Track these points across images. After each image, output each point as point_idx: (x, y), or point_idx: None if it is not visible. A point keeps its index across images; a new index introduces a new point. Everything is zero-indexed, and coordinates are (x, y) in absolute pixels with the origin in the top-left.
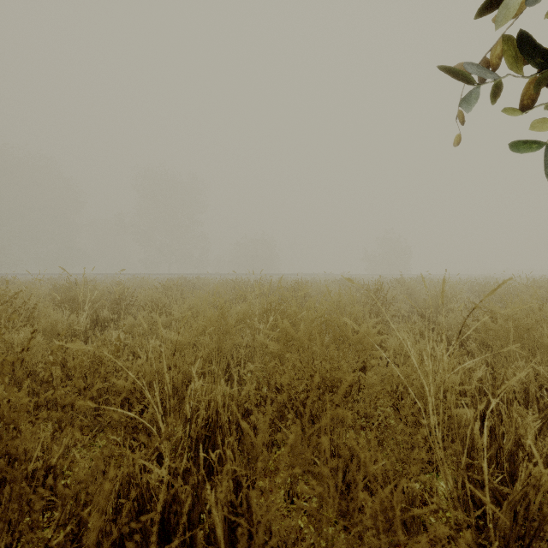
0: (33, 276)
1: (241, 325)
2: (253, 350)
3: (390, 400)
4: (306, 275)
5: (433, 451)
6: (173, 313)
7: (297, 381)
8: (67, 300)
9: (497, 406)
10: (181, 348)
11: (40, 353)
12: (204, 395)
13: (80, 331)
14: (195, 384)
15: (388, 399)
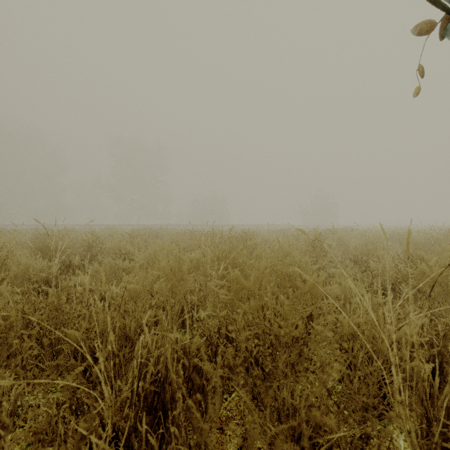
0: (25, 226)
1: (194, 273)
2: (206, 293)
3: (339, 348)
4: (252, 226)
5: (398, 418)
6: (135, 260)
7: (247, 327)
8: (44, 248)
9: (449, 357)
10: (136, 296)
11: (2, 300)
12: (154, 347)
13: (51, 276)
14: (145, 336)
15: (346, 357)
